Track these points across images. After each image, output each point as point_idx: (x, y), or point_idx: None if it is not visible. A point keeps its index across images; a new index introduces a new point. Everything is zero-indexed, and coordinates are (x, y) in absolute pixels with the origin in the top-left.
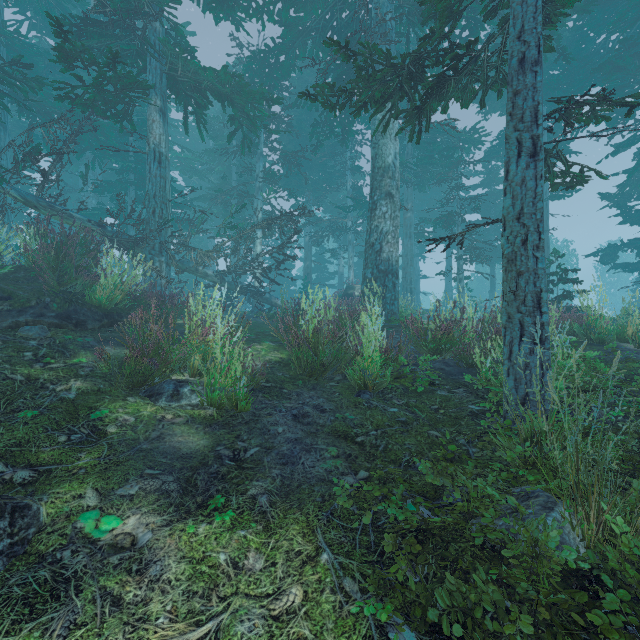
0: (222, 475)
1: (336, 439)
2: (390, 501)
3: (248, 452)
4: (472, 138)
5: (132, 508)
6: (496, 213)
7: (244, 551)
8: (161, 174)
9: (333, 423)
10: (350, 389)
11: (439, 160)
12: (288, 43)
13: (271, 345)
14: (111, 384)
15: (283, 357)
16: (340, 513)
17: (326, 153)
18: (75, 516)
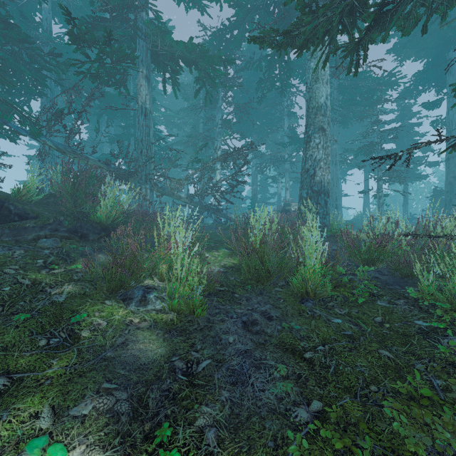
0: (173, 394)
1: (284, 354)
2: None
3: (200, 365)
4: (389, 81)
5: (80, 434)
6: (408, 142)
7: None
8: (146, 124)
9: (280, 334)
10: (293, 295)
11: (361, 101)
12: (239, 20)
13: (226, 252)
14: (95, 288)
15: (235, 263)
16: None
17: (268, 104)
18: (24, 443)
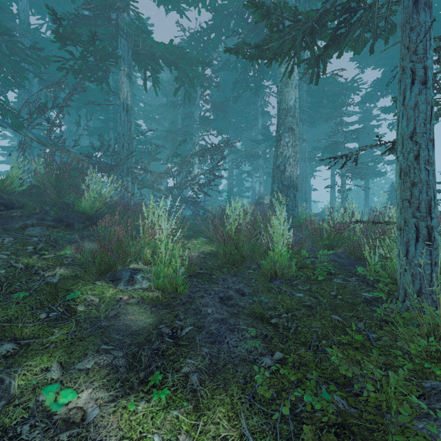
0: (162, 351)
1: (254, 320)
2: (305, 387)
3: (184, 330)
4: (352, 86)
5: (87, 382)
6: (369, 142)
7: (176, 433)
8: (128, 119)
9: (251, 306)
10: (264, 276)
11: (327, 104)
12: (216, 24)
13: (204, 240)
14: (85, 271)
15: (213, 249)
16: (261, 397)
17: (243, 103)
18: (40, 389)
